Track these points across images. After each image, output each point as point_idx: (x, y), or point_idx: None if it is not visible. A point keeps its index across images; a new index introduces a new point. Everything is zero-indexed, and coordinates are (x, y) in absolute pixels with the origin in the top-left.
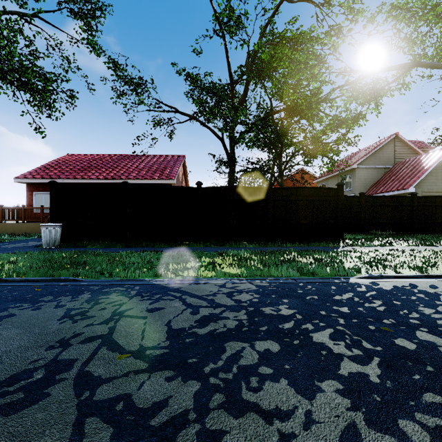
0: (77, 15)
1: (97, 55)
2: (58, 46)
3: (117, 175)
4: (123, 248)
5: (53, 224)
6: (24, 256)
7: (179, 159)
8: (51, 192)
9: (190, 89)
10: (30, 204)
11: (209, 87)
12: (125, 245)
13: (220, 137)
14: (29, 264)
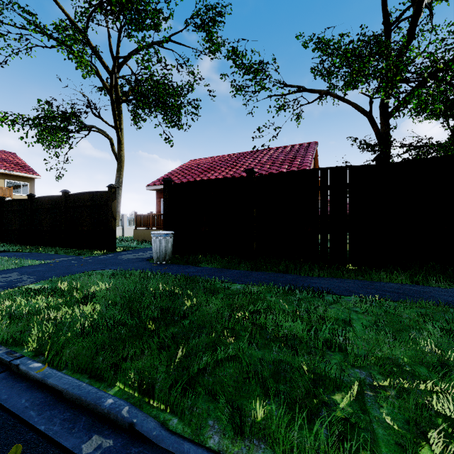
0: (200, 27)
1: (217, 47)
2: (185, 63)
3: (236, 172)
4: (249, 272)
5: (163, 232)
6: (116, 281)
7: (310, 146)
8: (165, 192)
9: (320, 60)
10: (159, 211)
11: (347, 49)
12: (252, 267)
13: (366, 111)
14: (98, 309)
